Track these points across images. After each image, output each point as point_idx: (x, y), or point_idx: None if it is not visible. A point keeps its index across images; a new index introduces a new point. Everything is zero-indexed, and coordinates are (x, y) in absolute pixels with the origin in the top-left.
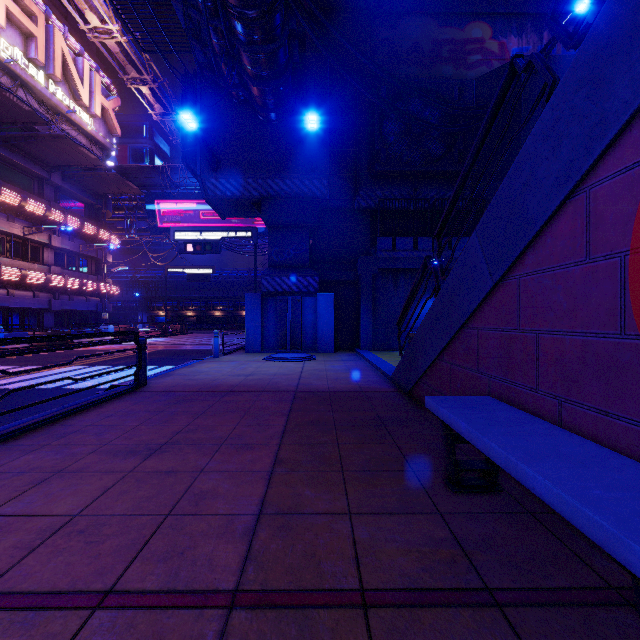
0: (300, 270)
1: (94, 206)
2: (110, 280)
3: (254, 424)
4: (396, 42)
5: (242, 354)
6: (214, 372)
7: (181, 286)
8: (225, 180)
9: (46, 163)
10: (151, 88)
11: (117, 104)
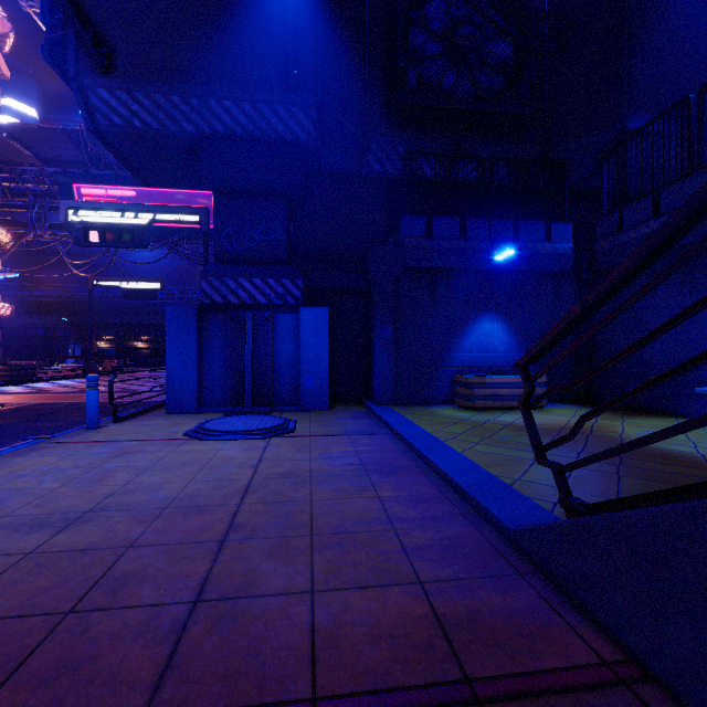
0: (271, 267)
1: None
2: None
3: None
4: None
5: (157, 417)
6: None
7: (129, 309)
8: (127, 94)
9: None
10: None
11: (2, 29)
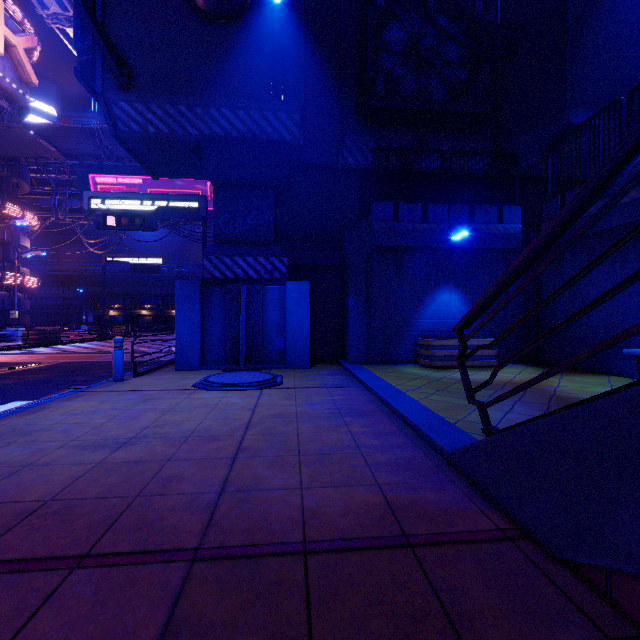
0: (261, 247)
1: None
2: (25, 269)
3: None
4: None
5: (168, 373)
6: (57, 432)
7: (134, 281)
8: (143, 106)
9: None
10: None
11: (31, 44)
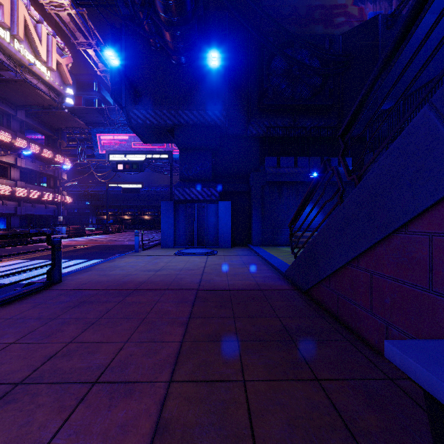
0: (205, 183)
1: (52, 137)
2: (65, 192)
3: (146, 340)
4: (279, 7)
5: (158, 249)
6: (129, 267)
7: (120, 197)
8: (145, 111)
9: (12, 103)
10: (95, 51)
11: (69, 61)
